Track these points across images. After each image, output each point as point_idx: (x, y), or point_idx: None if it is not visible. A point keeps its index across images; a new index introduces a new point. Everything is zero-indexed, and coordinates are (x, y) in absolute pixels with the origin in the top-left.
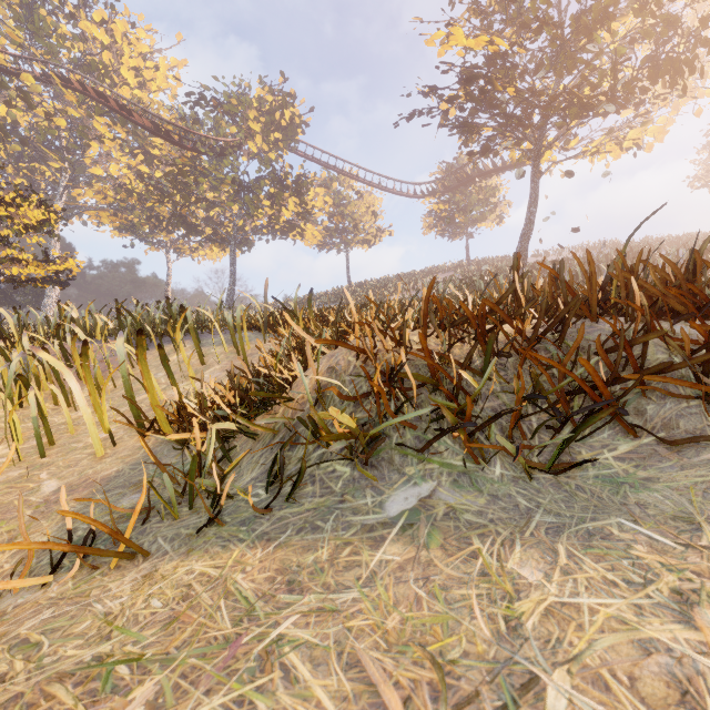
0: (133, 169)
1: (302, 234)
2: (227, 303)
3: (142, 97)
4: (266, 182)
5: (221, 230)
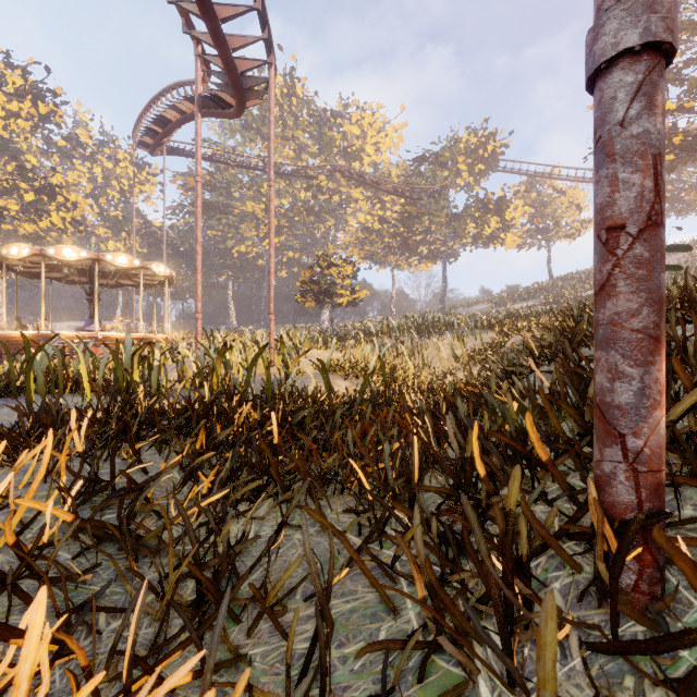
0: (375, 216)
1: (502, 243)
2: (440, 306)
3: (376, 159)
4: (472, 209)
5: (435, 250)
